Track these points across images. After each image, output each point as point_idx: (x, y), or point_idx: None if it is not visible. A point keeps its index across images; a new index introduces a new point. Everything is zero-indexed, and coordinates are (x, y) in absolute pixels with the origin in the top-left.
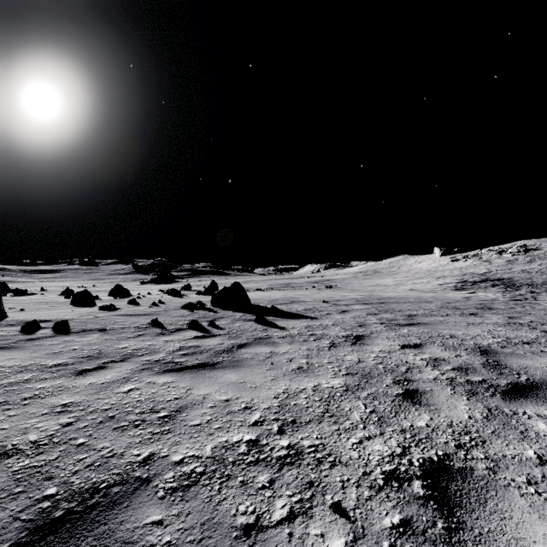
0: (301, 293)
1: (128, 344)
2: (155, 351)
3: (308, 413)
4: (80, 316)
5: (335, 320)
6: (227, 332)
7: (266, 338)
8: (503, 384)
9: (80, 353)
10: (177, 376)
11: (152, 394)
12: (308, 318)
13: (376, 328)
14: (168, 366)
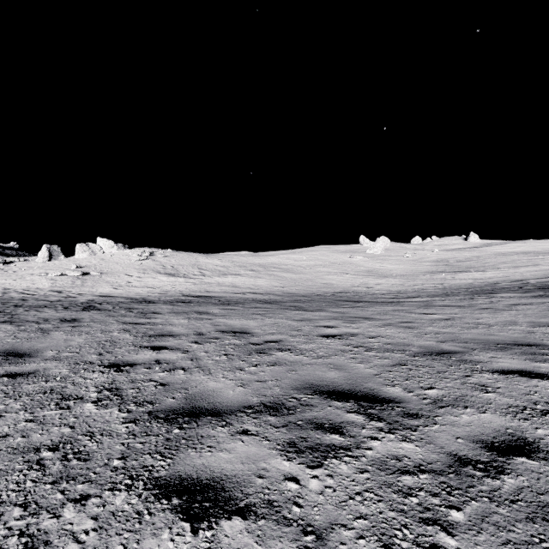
0: None
1: None
2: None
3: (46, 397)
4: None
5: None
6: None
7: None
8: (3, 357)
9: None
10: None
11: None
12: None
13: None
14: None
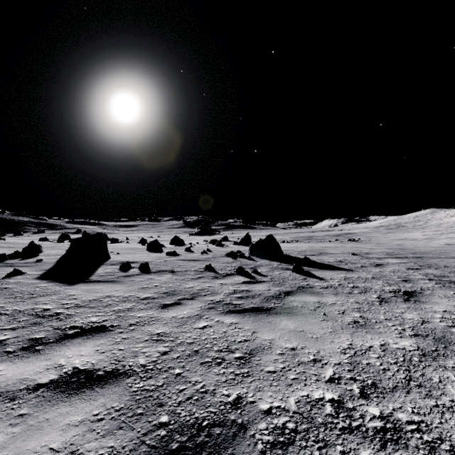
0: (326, 245)
1: (193, 285)
2: (214, 292)
3: (388, 377)
4: (155, 260)
5: (373, 274)
6: (270, 279)
7: (308, 288)
8: None
9: (160, 289)
10: (239, 318)
11: (223, 333)
12: (343, 270)
13: (426, 285)
14: (229, 307)
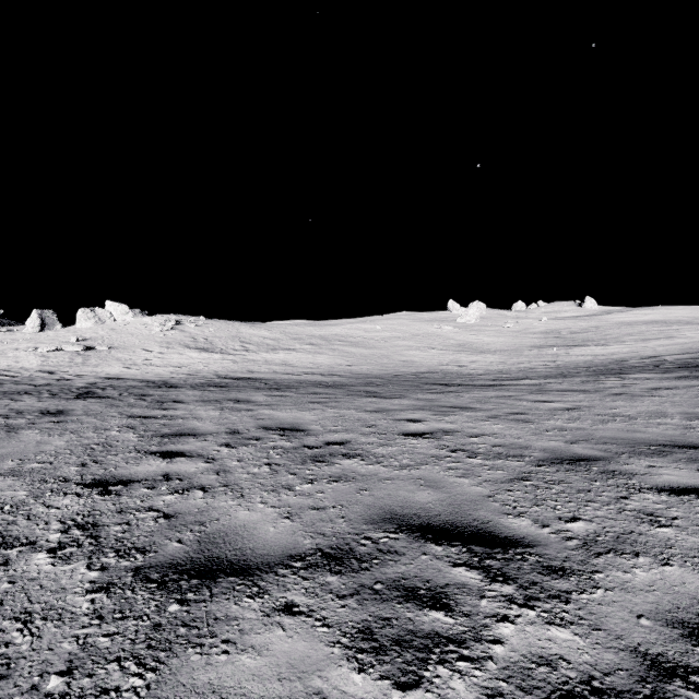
0: None
1: None
2: None
3: None
4: None
5: None
6: None
7: None
8: None
9: None
10: None
11: None
12: None
13: None
14: None
